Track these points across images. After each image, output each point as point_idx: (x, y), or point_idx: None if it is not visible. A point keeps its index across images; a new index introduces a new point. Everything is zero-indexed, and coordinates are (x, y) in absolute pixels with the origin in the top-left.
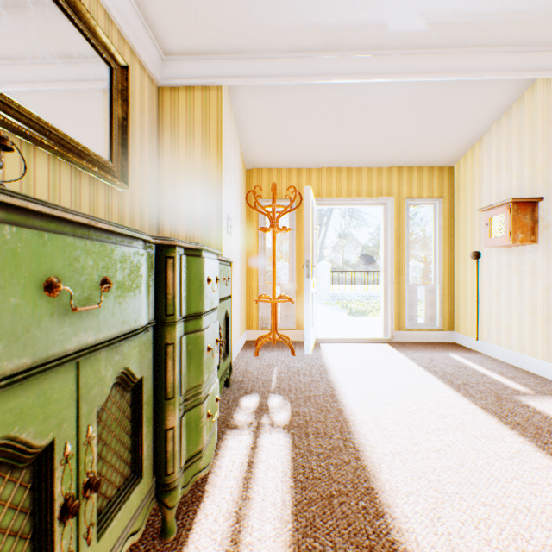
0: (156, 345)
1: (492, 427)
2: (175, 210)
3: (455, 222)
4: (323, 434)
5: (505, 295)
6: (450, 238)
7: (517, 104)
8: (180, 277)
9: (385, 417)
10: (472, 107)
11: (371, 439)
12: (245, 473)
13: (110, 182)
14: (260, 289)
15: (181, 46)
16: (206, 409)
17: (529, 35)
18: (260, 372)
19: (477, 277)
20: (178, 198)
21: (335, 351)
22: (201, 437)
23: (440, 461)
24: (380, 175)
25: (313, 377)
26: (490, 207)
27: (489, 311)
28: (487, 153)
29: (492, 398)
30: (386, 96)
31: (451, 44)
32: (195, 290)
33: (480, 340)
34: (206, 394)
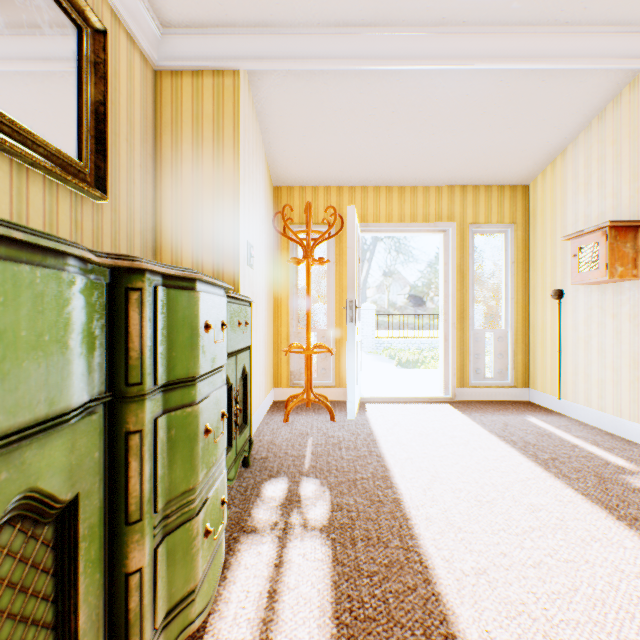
0: (112, 433)
1: (603, 524)
2: (177, 234)
3: (531, 254)
4: (375, 540)
5: (597, 344)
6: (524, 273)
7: (612, 105)
8: (155, 321)
9: (457, 510)
10: (556, 108)
11: (442, 547)
12: (264, 611)
13: (78, 188)
14: (290, 336)
15: (184, 13)
16: (203, 523)
17: (637, 9)
18: (289, 444)
19: (559, 321)
20: (181, 218)
21: (386, 414)
22: (193, 570)
23: (543, 584)
24: (440, 195)
25: (359, 451)
26: (580, 233)
27: (575, 364)
28: (573, 168)
29: (592, 480)
30: (451, 91)
31: (537, 20)
32: (182, 342)
33: (564, 399)
34: (203, 499)
